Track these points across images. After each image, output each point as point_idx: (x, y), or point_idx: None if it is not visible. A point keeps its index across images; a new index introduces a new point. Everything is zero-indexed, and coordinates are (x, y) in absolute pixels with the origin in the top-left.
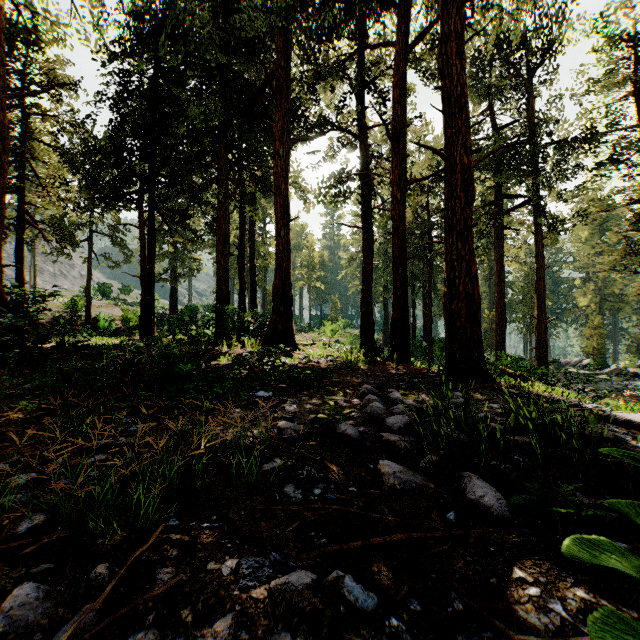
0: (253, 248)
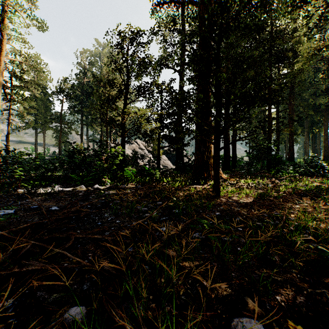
0: (316, 139)
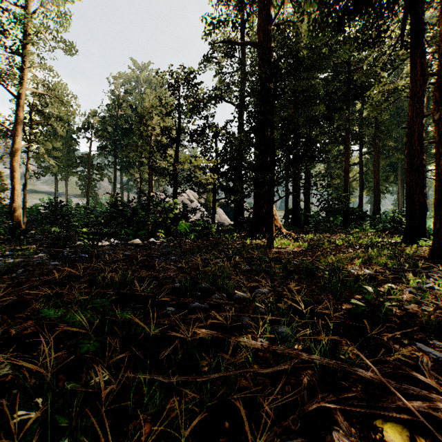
0: None
